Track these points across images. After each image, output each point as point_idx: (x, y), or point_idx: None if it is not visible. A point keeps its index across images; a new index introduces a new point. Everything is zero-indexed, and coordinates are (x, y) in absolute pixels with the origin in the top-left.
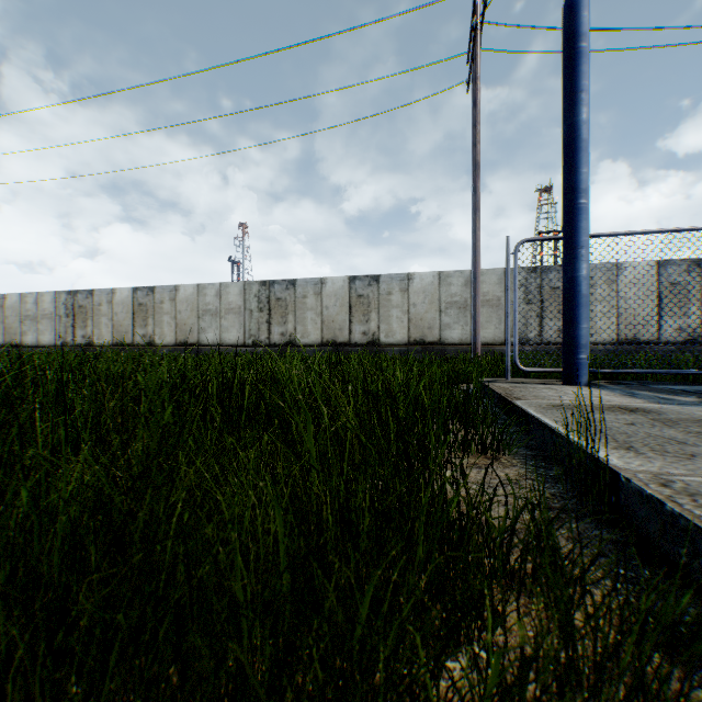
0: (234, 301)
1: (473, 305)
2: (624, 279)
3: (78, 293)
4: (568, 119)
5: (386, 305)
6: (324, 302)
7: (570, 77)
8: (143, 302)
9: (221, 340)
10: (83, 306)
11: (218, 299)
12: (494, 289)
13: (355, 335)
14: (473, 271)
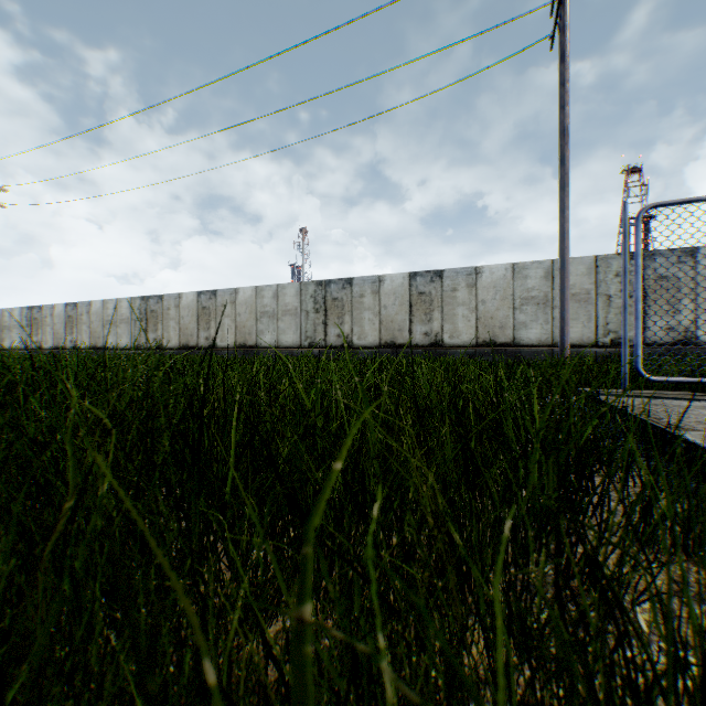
0: (290, 302)
1: (560, 299)
2: None
3: (150, 298)
4: None
5: (451, 303)
6: (382, 301)
7: None
8: (205, 305)
9: (277, 342)
10: (154, 311)
11: (275, 301)
12: (581, 280)
13: (416, 335)
14: (560, 258)
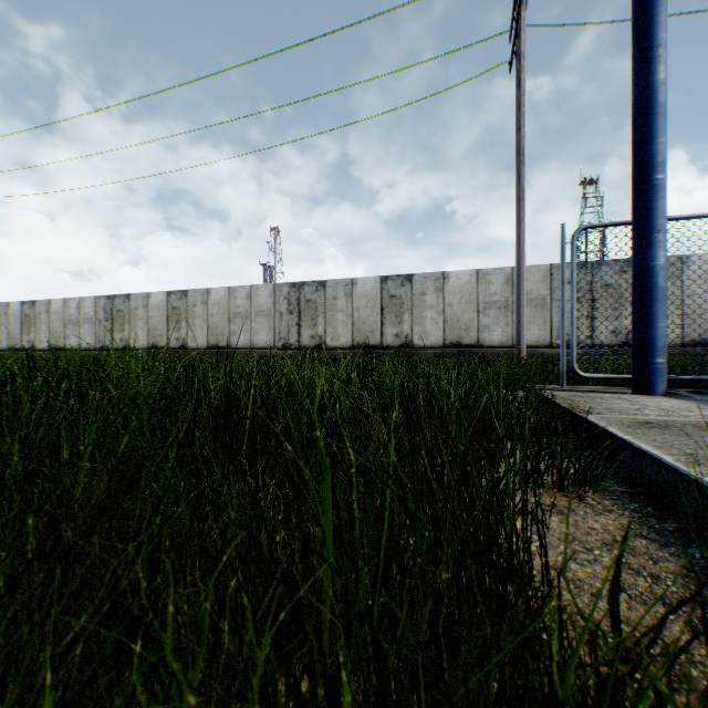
0: (264, 303)
1: (516, 304)
2: (690, 273)
3: (116, 298)
4: (641, 80)
5: (420, 306)
6: (354, 303)
7: (644, 31)
8: (176, 305)
9: (251, 343)
10: (121, 310)
11: (249, 302)
12: (538, 287)
13: (387, 337)
14: (516, 267)
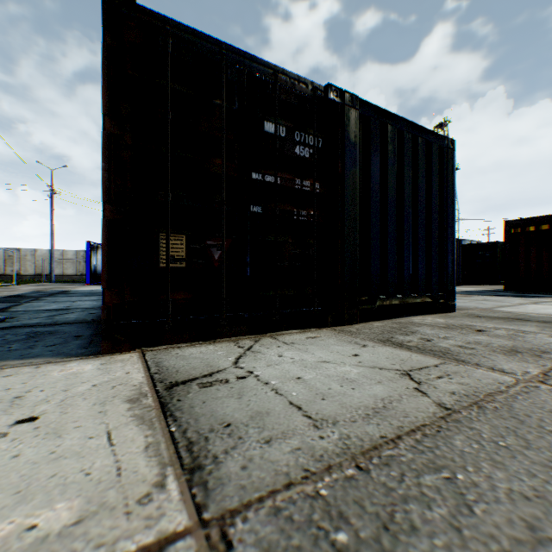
0: None
1: None
2: None
3: None
4: (51, 242)
5: (25, 260)
6: None
7: (52, 236)
8: None
9: None
10: None
11: None
12: (73, 257)
13: (9, 271)
14: None
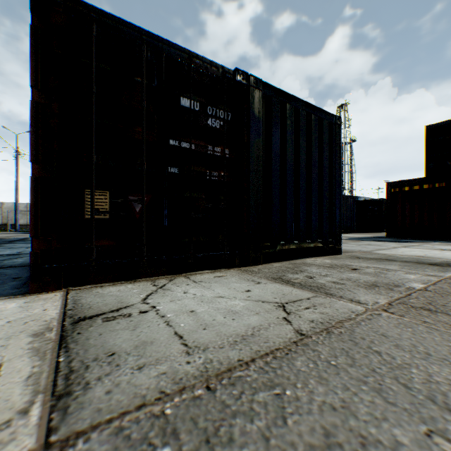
0: None
1: None
2: None
3: None
4: (16, 196)
5: None
6: None
7: (16, 191)
8: None
9: None
10: None
11: None
12: None
13: None
14: None
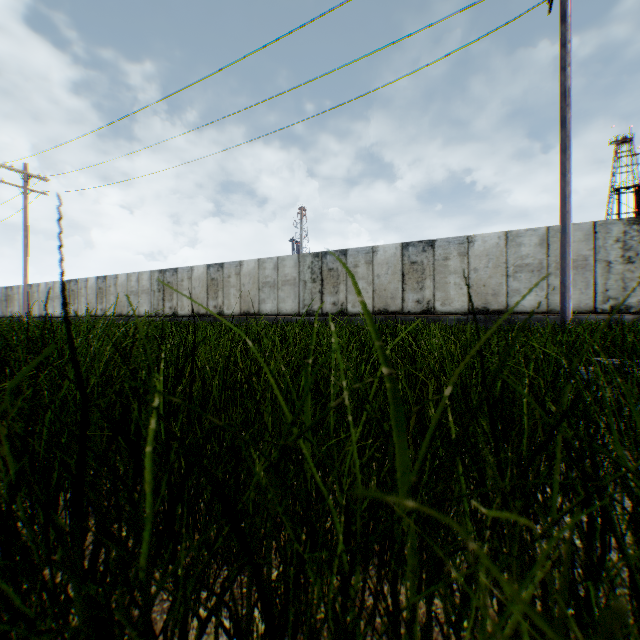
0: (289, 273)
1: (560, 264)
2: None
3: (166, 271)
4: None
5: (442, 271)
6: (375, 270)
7: None
8: (214, 277)
9: (278, 310)
10: (170, 282)
11: (276, 272)
12: (577, 247)
13: (408, 303)
14: (560, 223)
